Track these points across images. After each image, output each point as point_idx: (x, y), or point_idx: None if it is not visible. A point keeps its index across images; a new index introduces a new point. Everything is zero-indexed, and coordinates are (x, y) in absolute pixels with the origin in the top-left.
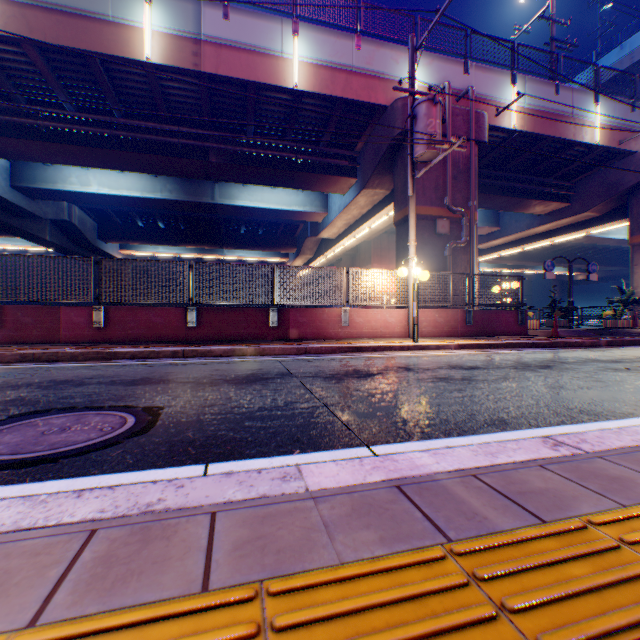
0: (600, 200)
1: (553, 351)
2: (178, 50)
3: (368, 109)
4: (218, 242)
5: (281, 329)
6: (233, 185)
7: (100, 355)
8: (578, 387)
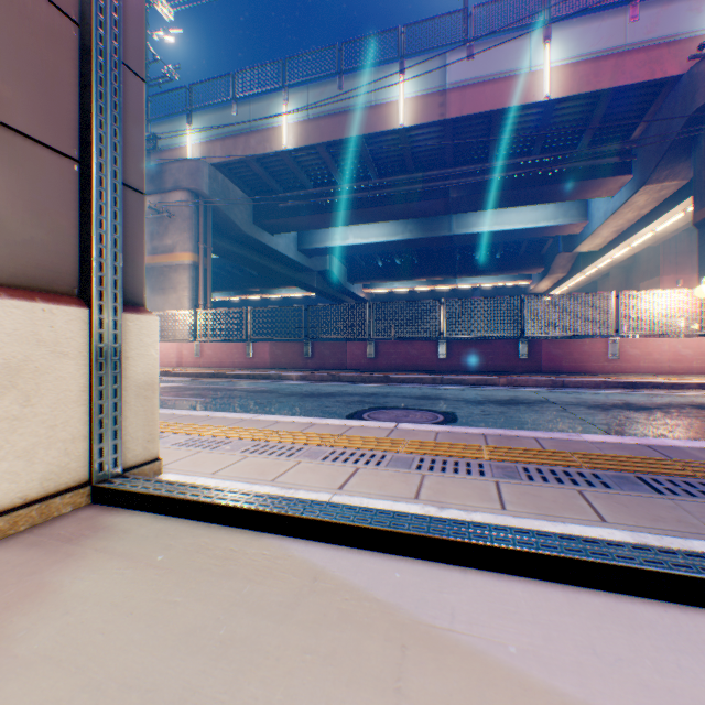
0: None
1: None
2: (425, 108)
3: (648, 87)
4: (450, 272)
5: (530, 361)
6: (469, 213)
7: (379, 379)
8: None
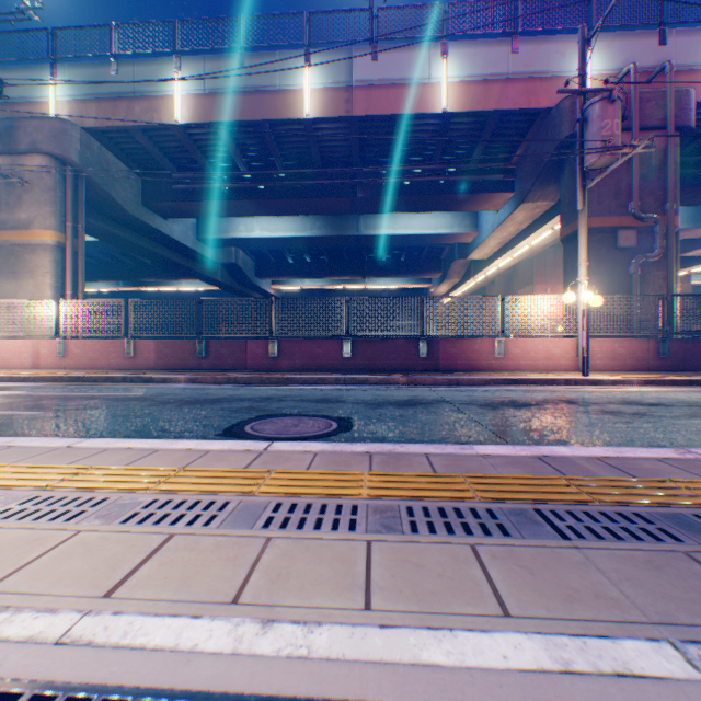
0: None
1: None
2: (332, 101)
3: (526, 115)
4: (359, 272)
5: (430, 360)
6: (376, 215)
7: (280, 380)
8: None
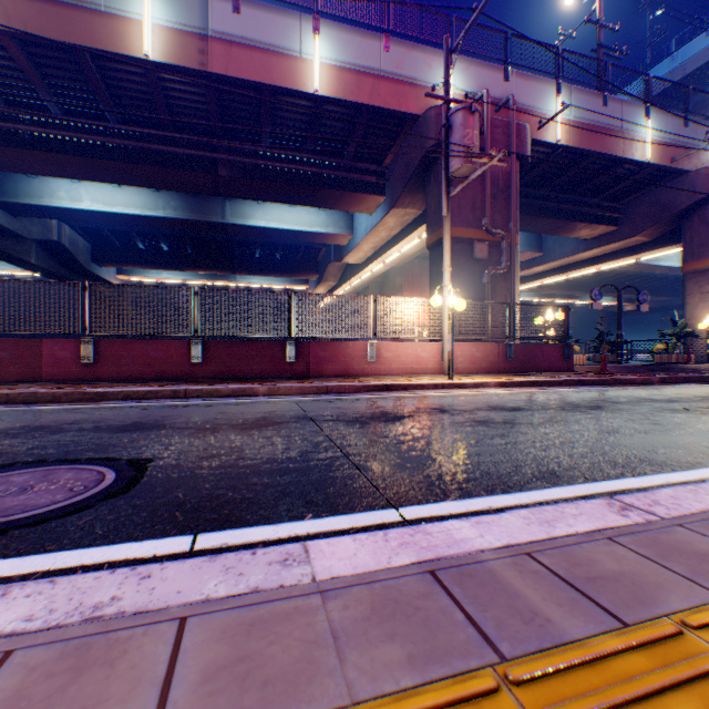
0: (651, 223)
1: (602, 389)
2: (182, 47)
3: (398, 119)
4: (230, 267)
5: (299, 365)
6: (246, 203)
7: (87, 396)
8: (635, 431)
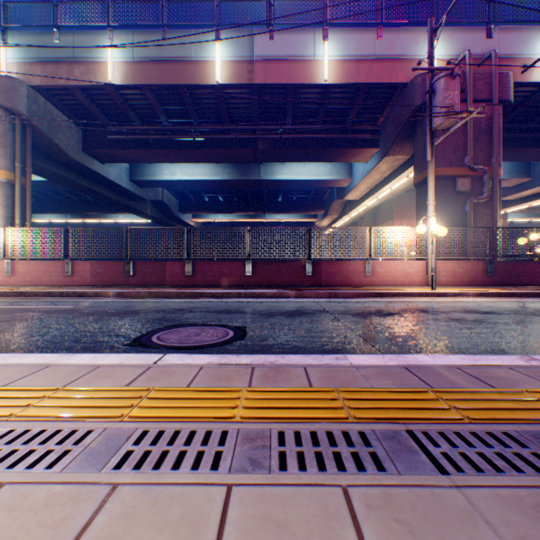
0: None
1: None
2: (237, 71)
3: (388, 88)
4: (261, 209)
5: (314, 277)
6: (274, 164)
7: (193, 294)
8: None
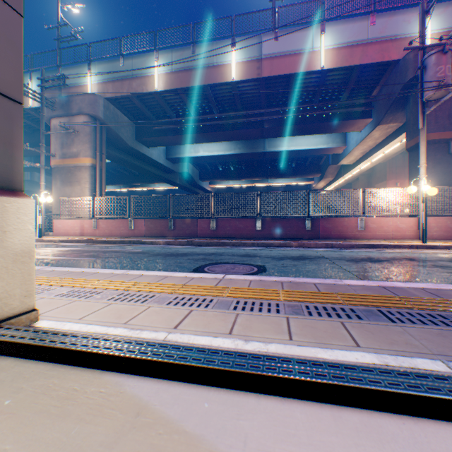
0: None
1: None
2: (248, 69)
3: (381, 65)
4: (264, 175)
5: (312, 232)
6: (276, 138)
7: (218, 243)
8: None
